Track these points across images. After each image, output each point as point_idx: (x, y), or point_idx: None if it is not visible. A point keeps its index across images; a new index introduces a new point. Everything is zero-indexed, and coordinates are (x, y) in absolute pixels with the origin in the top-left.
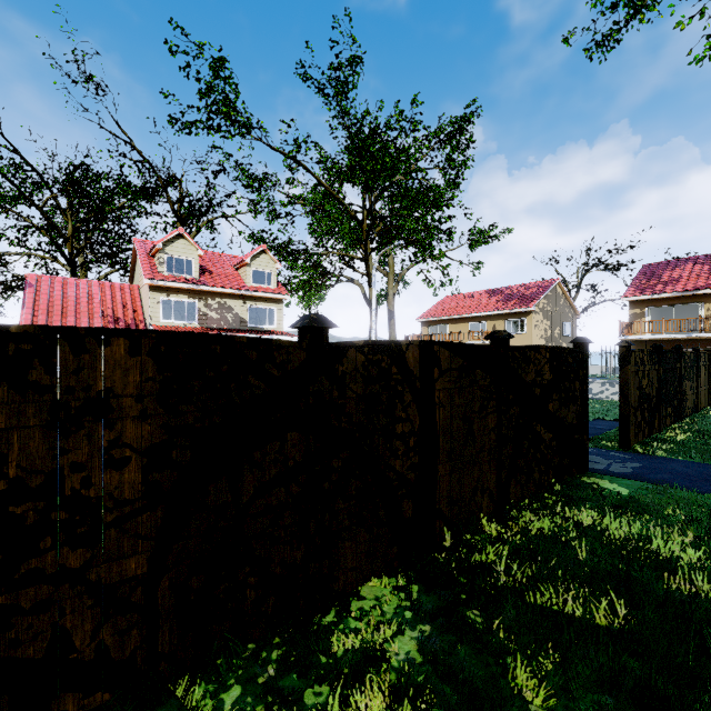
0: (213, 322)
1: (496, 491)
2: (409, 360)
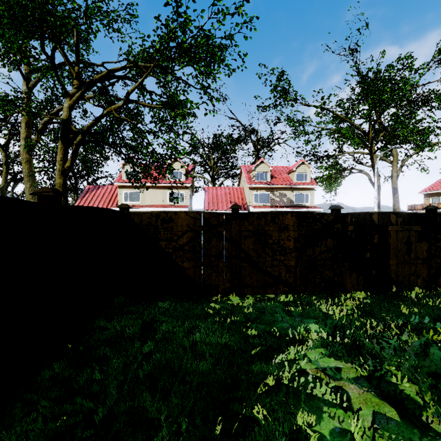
0: (277, 203)
1: (427, 278)
2: (374, 219)
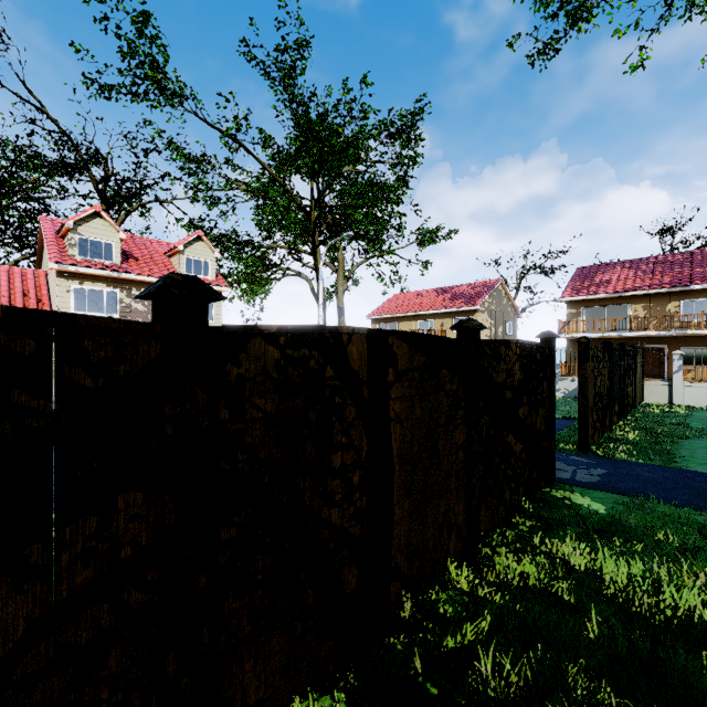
0: (139, 315)
1: (464, 525)
2: (352, 357)
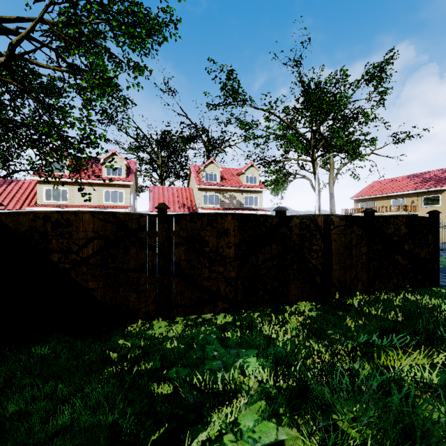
0: (227, 205)
1: (366, 282)
2: (318, 222)
